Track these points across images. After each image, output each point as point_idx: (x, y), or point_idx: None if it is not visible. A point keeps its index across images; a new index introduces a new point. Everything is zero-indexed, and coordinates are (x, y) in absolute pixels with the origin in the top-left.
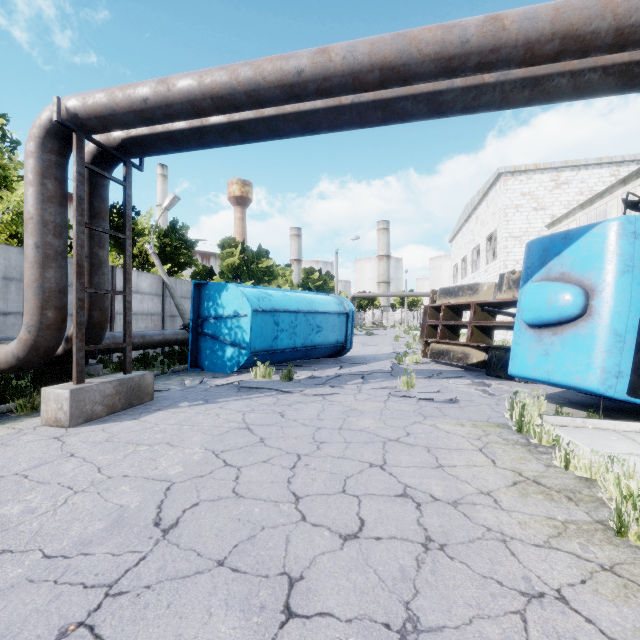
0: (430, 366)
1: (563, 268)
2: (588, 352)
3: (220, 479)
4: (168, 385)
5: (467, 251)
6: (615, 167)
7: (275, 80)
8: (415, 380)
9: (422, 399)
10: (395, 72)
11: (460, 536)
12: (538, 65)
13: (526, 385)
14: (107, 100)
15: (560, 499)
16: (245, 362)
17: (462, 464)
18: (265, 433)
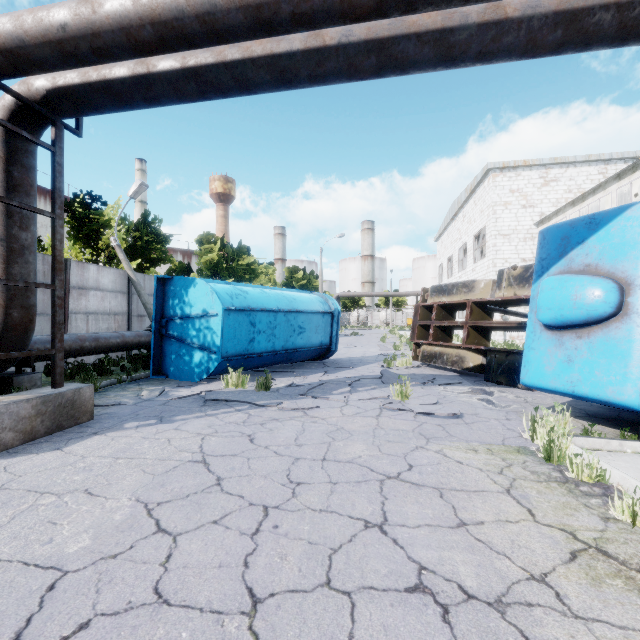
0: (422, 370)
1: (588, 258)
2: (625, 359)
3: (141, 562)
4: (120, 398)
5: (453, 250)
6: (603, 165)
7: None
8: (410, 389)
9: (420, 413)
10: None
11: None
12: None
13: (531, 393)
14: (12, 26)
15: None
16: (216, 368)
17: (491, 519)
18: (225, 469)
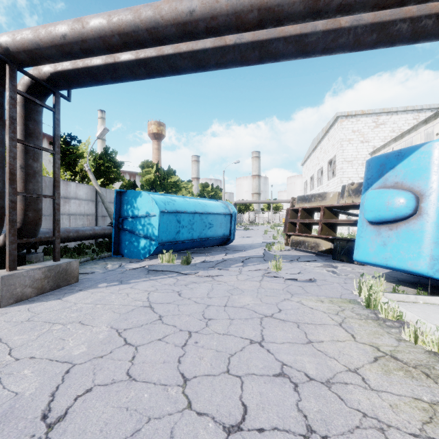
0: (291, 252)
1: (397, 178)
2: (419, 243)
3: (117, 359)
4: (93, 269)
5: (314, 171)
6: (416, 113)
7: (171, 18)
8: (282, 264)
9: (288, 279)
10: (270, 12)
11: (339, 425)
12: (387, 8)
13: (363, 267)
14: (32, 36)
15: (419, 376)
16: (154, 250)
17: (328, 339)
18: (164, 311)
